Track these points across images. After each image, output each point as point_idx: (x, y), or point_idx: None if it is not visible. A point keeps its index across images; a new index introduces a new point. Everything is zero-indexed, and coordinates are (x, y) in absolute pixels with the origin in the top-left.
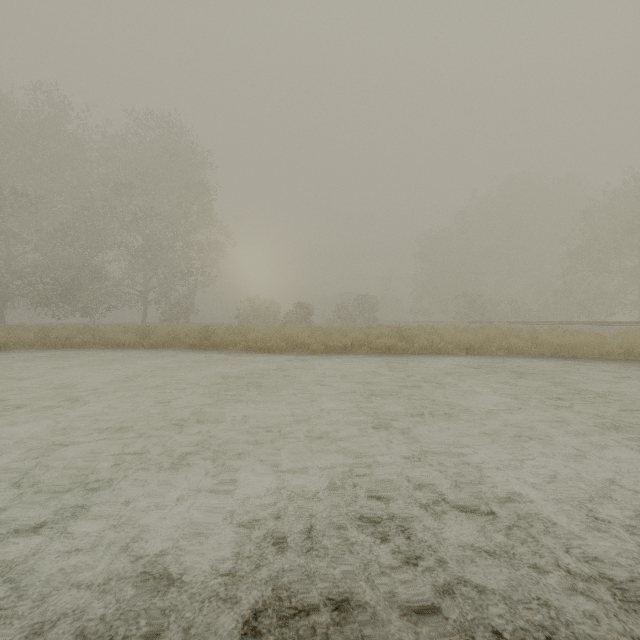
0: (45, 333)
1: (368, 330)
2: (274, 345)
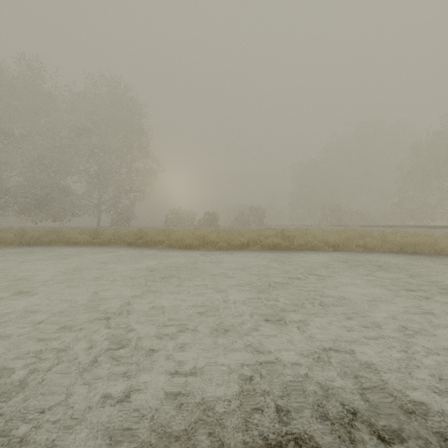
0: (21, 234)
1: (259, 232)
2: (190, 243)
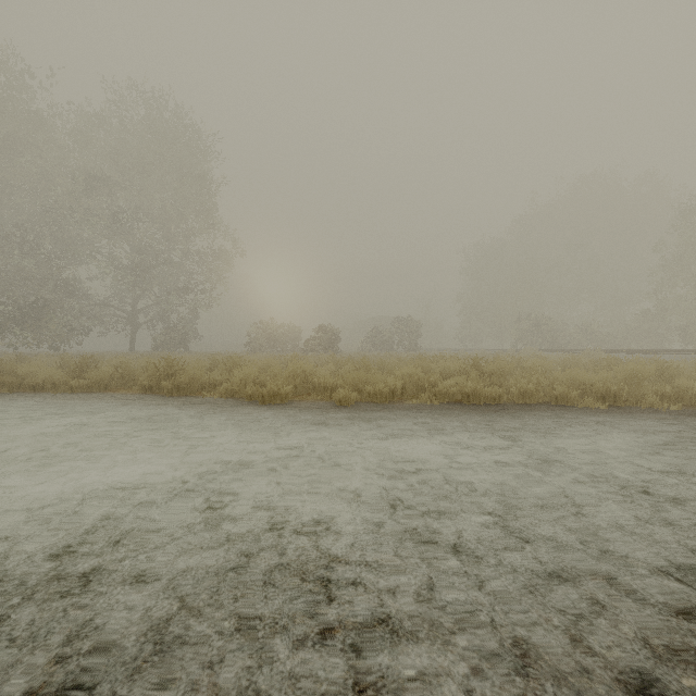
0: None
1: (426, 363)
2: (271, 391)
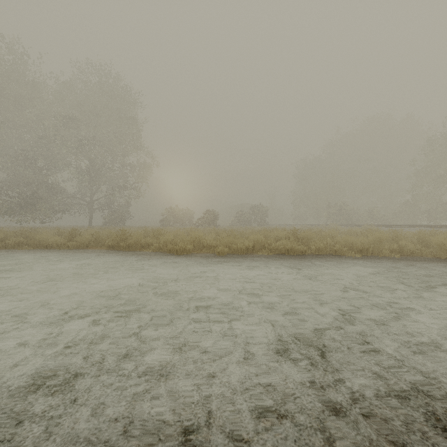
0: None
1: (266, 233)
2: (182, 247)
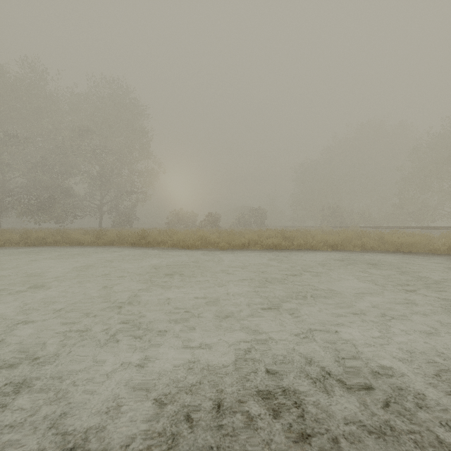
0: (27, 235)
1: (260, 232)
2: (192, 243)
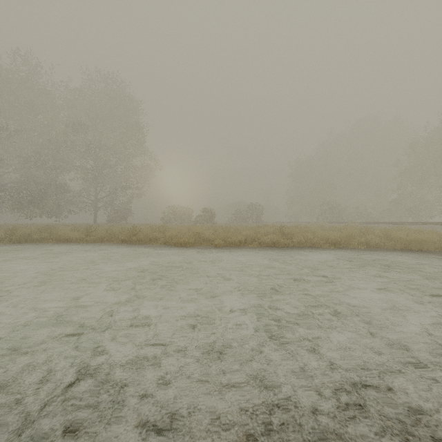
0: (12, 231)
1: (257, 229)
2: (185, 241)
